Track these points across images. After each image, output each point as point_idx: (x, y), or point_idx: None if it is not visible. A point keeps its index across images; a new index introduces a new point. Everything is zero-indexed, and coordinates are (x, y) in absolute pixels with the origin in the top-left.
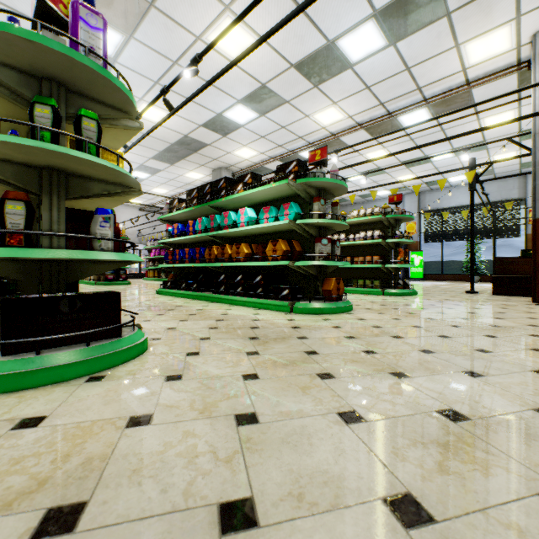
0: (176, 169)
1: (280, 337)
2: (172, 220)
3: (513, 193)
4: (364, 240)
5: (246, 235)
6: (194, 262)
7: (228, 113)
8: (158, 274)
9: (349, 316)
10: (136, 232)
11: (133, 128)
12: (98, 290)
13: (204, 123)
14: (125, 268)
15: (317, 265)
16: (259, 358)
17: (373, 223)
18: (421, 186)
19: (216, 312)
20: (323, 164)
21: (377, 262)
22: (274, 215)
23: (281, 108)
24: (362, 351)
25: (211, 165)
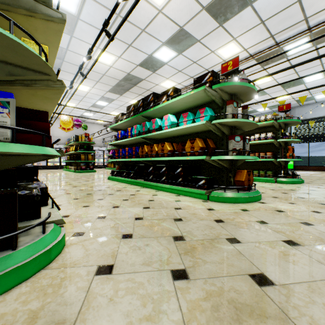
0: (124, 98)
1: (207, 237)
2: (118, 128)
3: None
4: (258, 140)
5: (168, 137)
6: (131, 157)
7: (156, 54)
8: (114, 165)
9: (264, 206)
10: (102, 139)
11: (55, 19)
12: (73, 176)
13: (140, 63)
14: (93, 161)
15: (229, 159)
16: (190, 290)
17: (265, 127)
18: (292, 103)
19: (145, 198)
20: (234, 74)
21: (270, 157)
22: (191, 119)
23: (194, 46)
24: None
25: (146, 94)
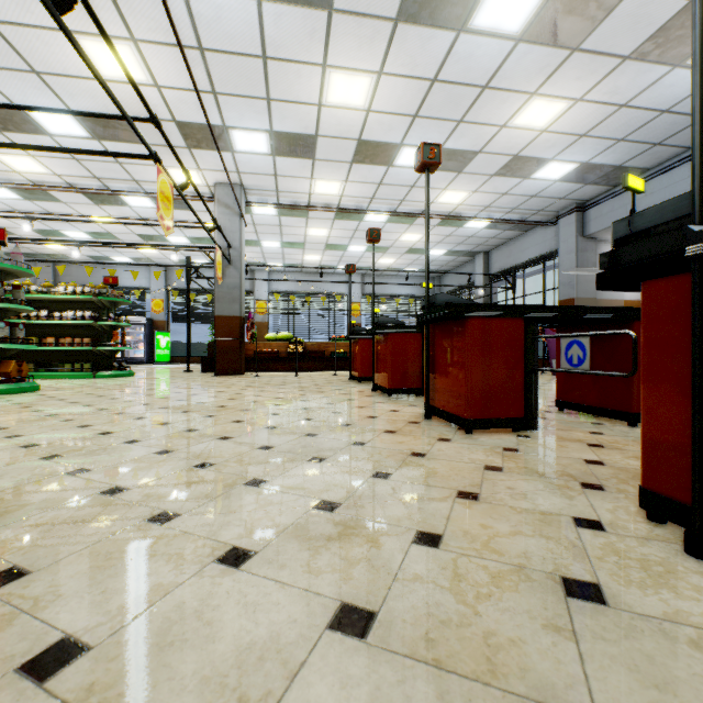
0: None
1: None
2: None
3: (247, 285)
4: (73, 320)
5: None
6: None
7: None
8: None
9: (31, 394)
10: None
11: None
12: None
13: None
14: None
15: None
16: None
17: (87, 302)
18: (168, 262)
19: None
20: (2, 244)
21: (89, 344)
22: None
23: None
24: (21, 407)
25: None
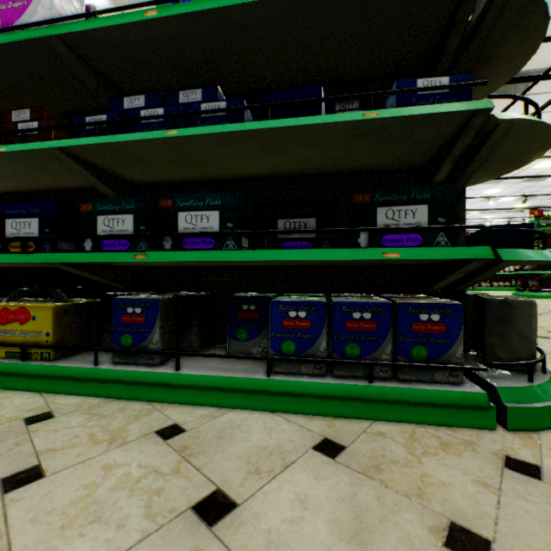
0: None
1: None
2: None
3: None
4: None
5: None
6: None
7: None
8: None
9: None
10: None
11: None
12: None
13: None
14: None
15: None
16: None
17: None
18: None
19: None
20: None
21: None
22: None
23: None
24: None
25: None
